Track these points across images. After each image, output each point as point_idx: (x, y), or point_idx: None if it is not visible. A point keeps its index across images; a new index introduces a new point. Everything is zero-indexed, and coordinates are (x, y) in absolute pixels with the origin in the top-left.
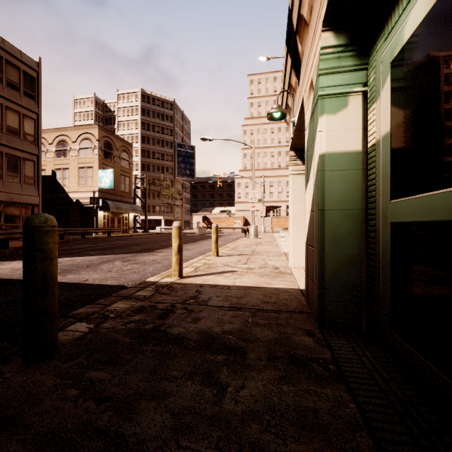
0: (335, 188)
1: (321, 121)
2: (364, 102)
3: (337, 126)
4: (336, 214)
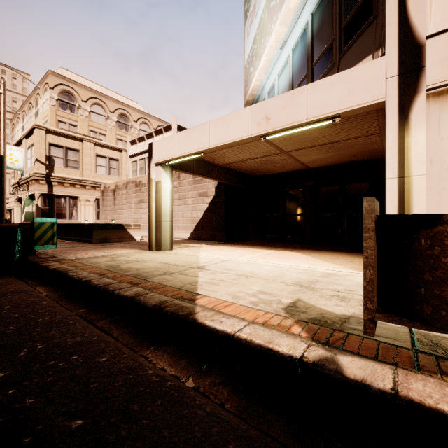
0: (28, 216)
1: (26, 207)
2: (33, 205)
3: (29, 208)
4: (28, 220)
